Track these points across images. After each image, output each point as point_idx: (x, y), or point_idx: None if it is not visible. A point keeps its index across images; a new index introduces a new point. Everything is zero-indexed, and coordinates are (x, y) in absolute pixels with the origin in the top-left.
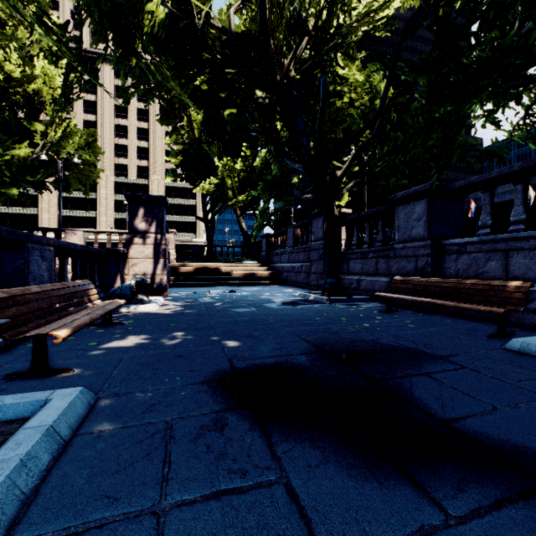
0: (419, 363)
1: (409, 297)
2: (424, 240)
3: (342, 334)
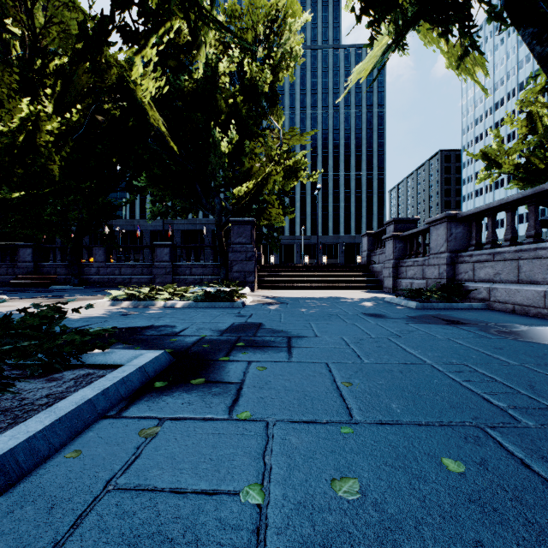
0: (28, 290)
1: (25, 281)
2: (31, 263)
3: (4, 290)
